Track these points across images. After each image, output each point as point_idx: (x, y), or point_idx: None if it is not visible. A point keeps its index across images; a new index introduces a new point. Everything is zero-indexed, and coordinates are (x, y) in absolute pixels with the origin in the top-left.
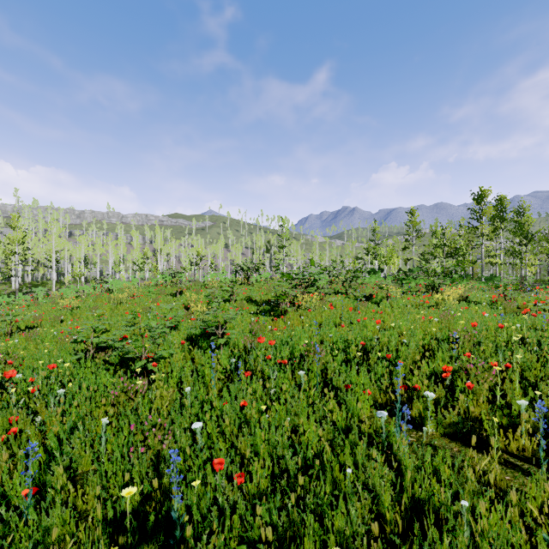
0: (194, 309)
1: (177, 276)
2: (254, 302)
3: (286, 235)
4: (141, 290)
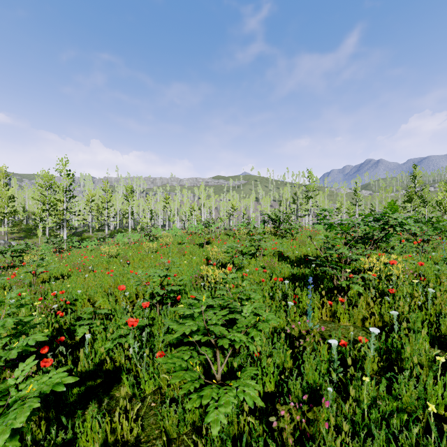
0: (204, 273)
1: (210, 226)
2: (285, 259)
3: (313, 186)
4: (172, 239)
